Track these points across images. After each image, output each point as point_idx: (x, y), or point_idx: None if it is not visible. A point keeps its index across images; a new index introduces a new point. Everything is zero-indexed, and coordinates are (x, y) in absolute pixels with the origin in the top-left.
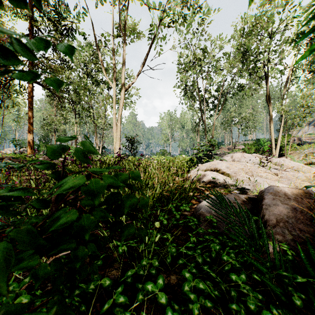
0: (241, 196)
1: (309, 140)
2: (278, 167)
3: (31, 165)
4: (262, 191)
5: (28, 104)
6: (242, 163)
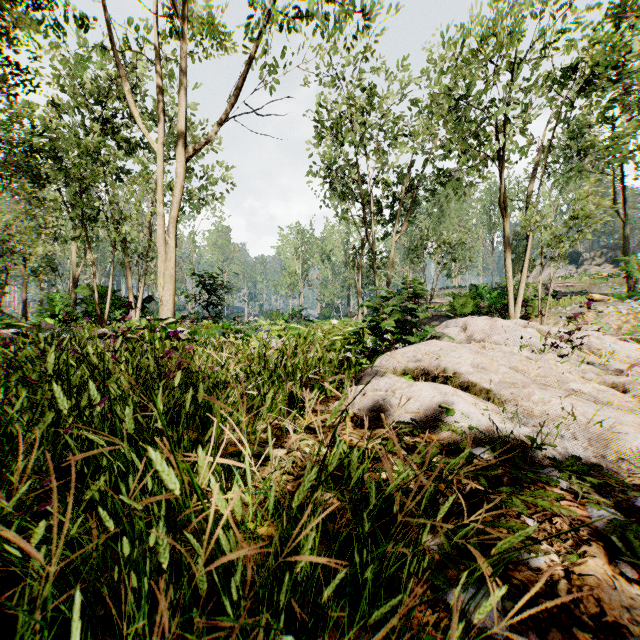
0: None
1: (563, 289)
2: (594, 358)
3: None
4: None
5: None
6: (507, 349)
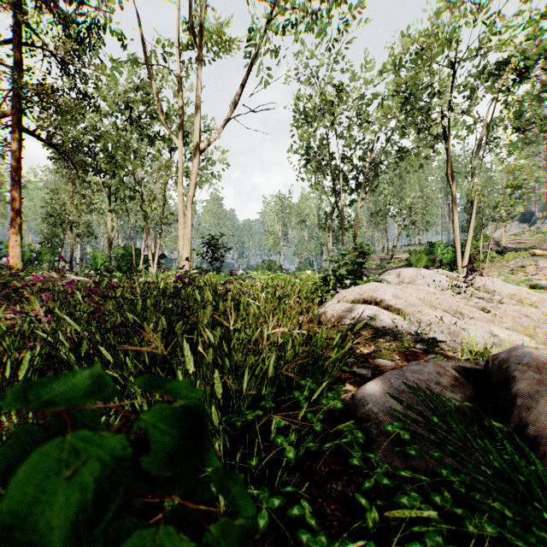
0: (447, 364)
1: (514, 245)
2: (485, 295)
3: (12, 291)
4: (501, 359)
5: (12, 173)
6: (421, 288)
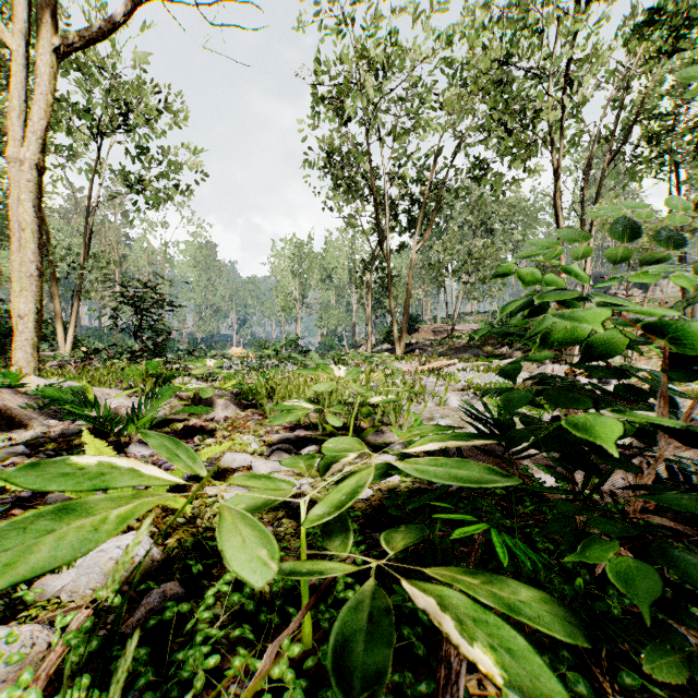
0: None
1: None
2: None
3: None
4: None
5: None
6: None
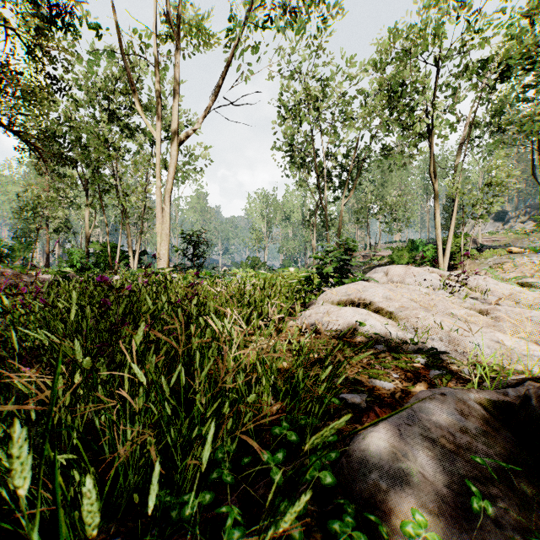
0: (469, 396)
1: (490, 243)
2: (478, 295)
3: None
4: None
5: None
6: (412, 288)
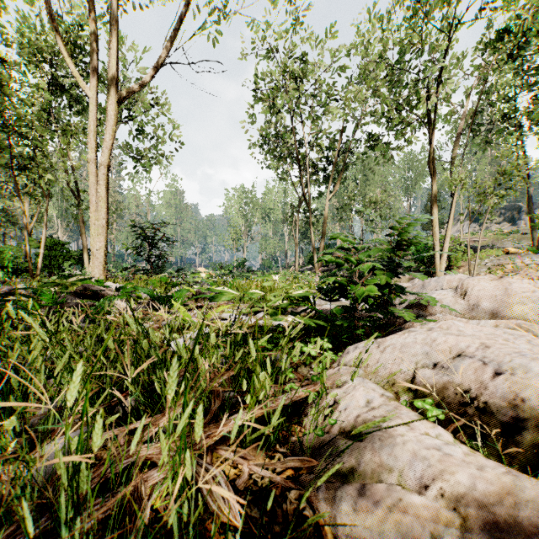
0: None
1: (471, 243)
2: None
3: None
4: None
5: None
6: None
